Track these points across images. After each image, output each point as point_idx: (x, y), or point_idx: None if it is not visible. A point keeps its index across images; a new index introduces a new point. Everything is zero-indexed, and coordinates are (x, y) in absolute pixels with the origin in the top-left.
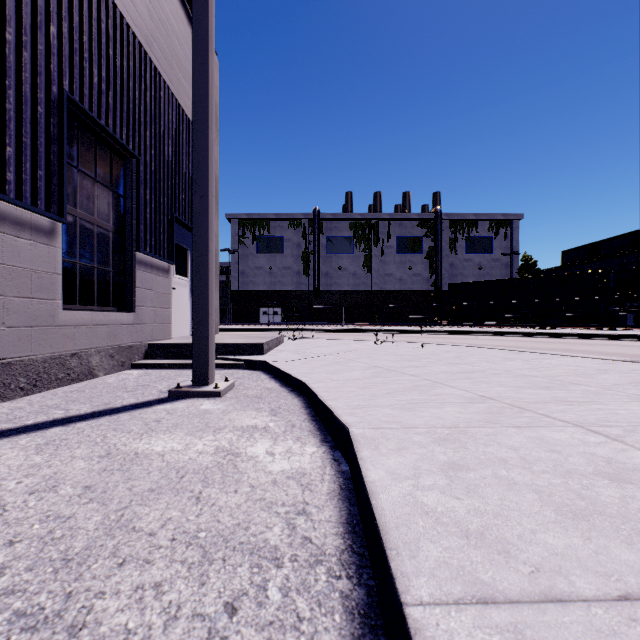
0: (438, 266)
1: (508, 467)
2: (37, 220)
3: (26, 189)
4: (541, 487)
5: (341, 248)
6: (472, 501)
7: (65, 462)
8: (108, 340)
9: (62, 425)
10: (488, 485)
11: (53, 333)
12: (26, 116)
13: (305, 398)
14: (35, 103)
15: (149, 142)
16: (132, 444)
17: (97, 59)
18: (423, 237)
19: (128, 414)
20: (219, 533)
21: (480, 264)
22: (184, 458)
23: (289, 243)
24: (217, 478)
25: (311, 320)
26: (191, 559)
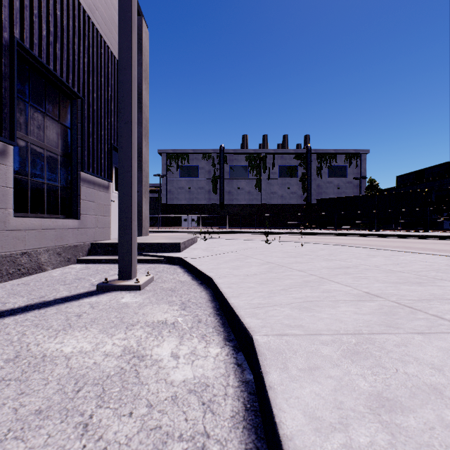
0: (308, 186)
1: (449, 404)
2: None
3: None
4: None
5: (239, 174)
6: None
7: None
8: (56, 241)
9: None
10: (445, 446)
11: (4, 236)
12: None
13: (211, 291)
14: None
15: (92, 87)
16: (45, 344)
17: (46, 16)
18: (298, 166)
19: (55, 308)
20: None
21: (338, 185)
22: (89, 362)
23: (202, 170)
24: (115, 392)
25: (218, 225)
26: None
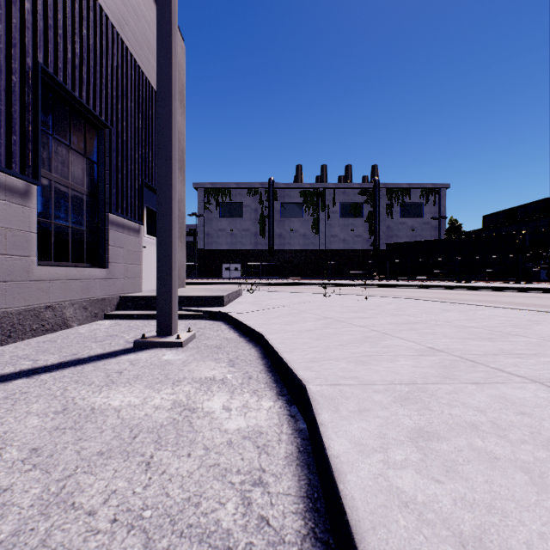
0: (376, 228)
1: (482, 435)
2: (11, 182)
3: (0, 152)
4: (527, 464)
5: (293, 213)
6: (455, 485)
7: (19, 419)
8: (82, 293)
9: (26, 377)
10: (467, 461)
11: (27, 287)
12: (0, 84)
13: (261, 348)
14: (9, 72)
15: (121, 114)
16: (90, 398)
17: (71, 36)
18: (363, 203)
19: (92, 365)
20: (166, 511)
21: (413, 227)
22: (140, 414)
23: (248, 208)
24: (171, 438)
25: (267, 275)
26: (130, 549)
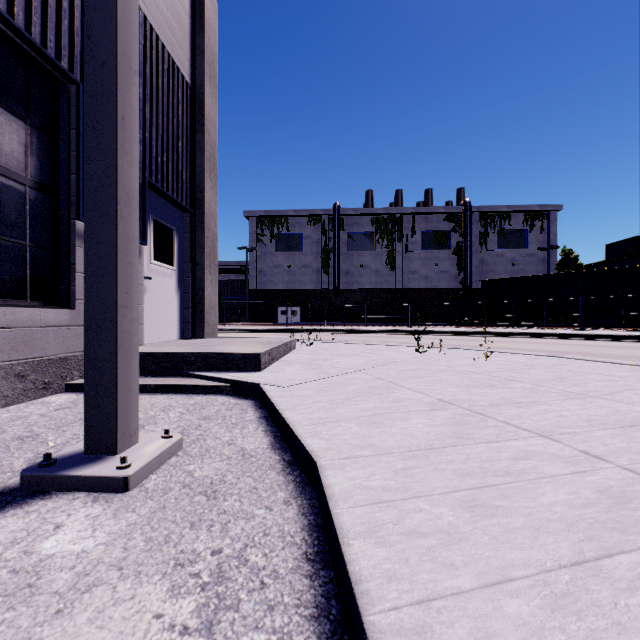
0: (467, 262)
1: None
2: None
3: None
4: None
5: (362, 245)
6: None
7: None
8: (12, 351)
9: None
10: None
11: None
12: None
13: (315, 501)
14: None
15: None
16: None
17: None
18: (450, 232)
19: None
20: None
21: (513, 260)
22: None
23: (308, 240)
24: None
25: (331, 320)
26: None
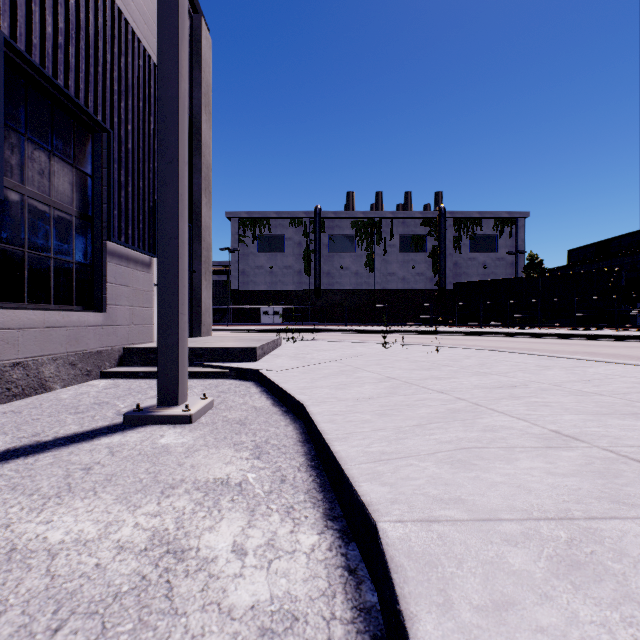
0: (442, 265)
1: None
2: None
3: None
4: None
5: (343, 247)
6: None
7: None
8: (67, 345)
9: None
10: None
11: None
12: None
13: (303, 425)
14: None
15: (124, 115)
16: (19, 524)
17: (51, 4)
18: (426, 236)
19: (52, 454)
20: None
21: (485, 263)
22: (87, 564)
23: (290, 242)
24: (123, 634)
25: (312, 320)
26: None
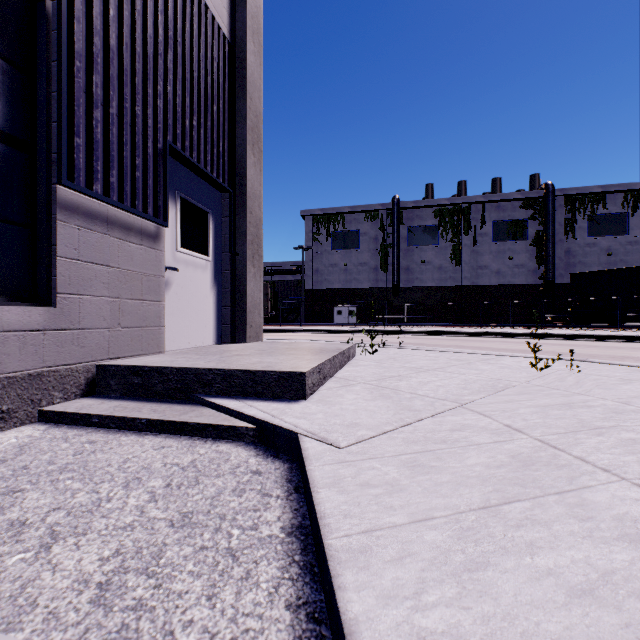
0: (549, 254)
1: None
2: None
3: None
4: None
5: (424, 239)
6: None
7: None
8: None
9: None
10: None
11: None
12: None
13: None
14: None
15: None
16: None
17: None
18: (528, 220)
19: None
20: None
21: (609, 249)
22: None
23: (365, 237)
24: None
25: (389, 320)
26: None
